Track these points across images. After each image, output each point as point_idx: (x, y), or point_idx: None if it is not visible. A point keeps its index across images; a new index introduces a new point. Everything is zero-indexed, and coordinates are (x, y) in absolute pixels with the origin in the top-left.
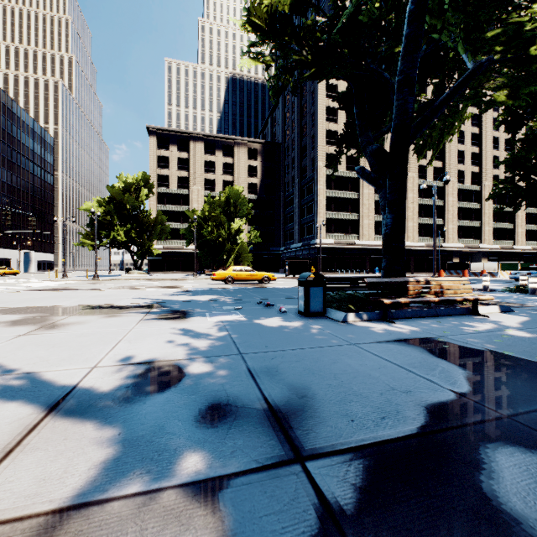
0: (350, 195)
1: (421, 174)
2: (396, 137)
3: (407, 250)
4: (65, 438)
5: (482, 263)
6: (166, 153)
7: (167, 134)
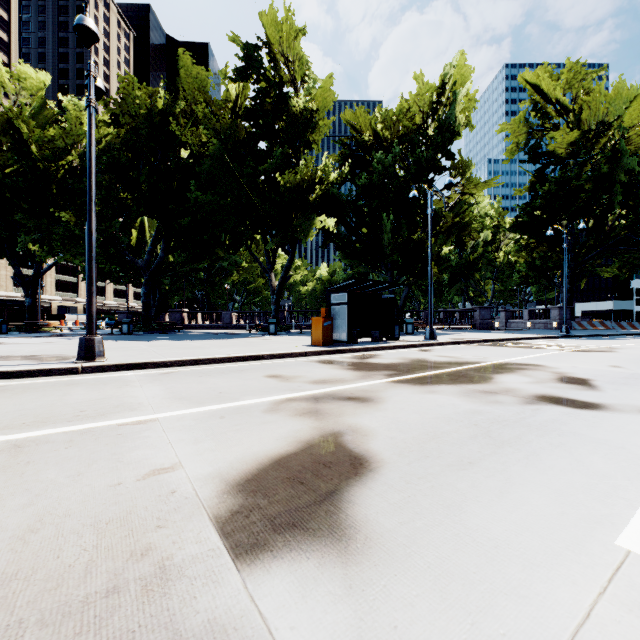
0: None
1: None
2: (36, 276)
3: None
4: (7, 337)
5: (77, 315)
6: None
7: None
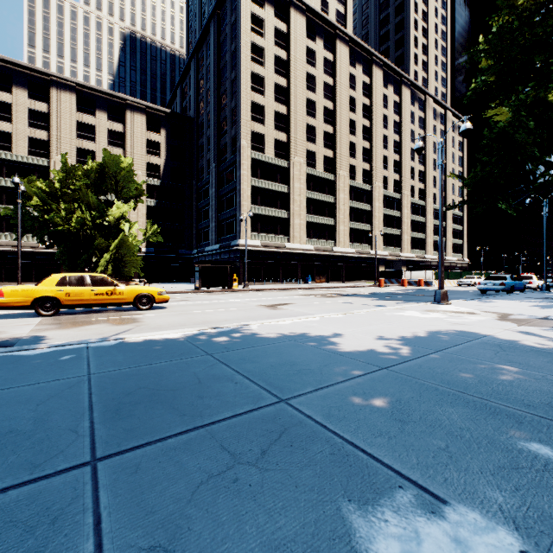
0: (279, 187)
1: (351, 174)
2: None
3: (338, 256)
4: None
5: (416, 272)
6: (6, 97)
7: (7, 68)
